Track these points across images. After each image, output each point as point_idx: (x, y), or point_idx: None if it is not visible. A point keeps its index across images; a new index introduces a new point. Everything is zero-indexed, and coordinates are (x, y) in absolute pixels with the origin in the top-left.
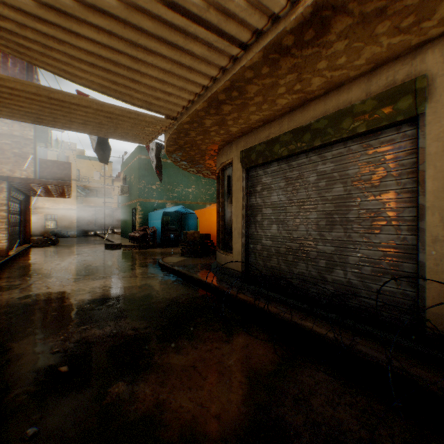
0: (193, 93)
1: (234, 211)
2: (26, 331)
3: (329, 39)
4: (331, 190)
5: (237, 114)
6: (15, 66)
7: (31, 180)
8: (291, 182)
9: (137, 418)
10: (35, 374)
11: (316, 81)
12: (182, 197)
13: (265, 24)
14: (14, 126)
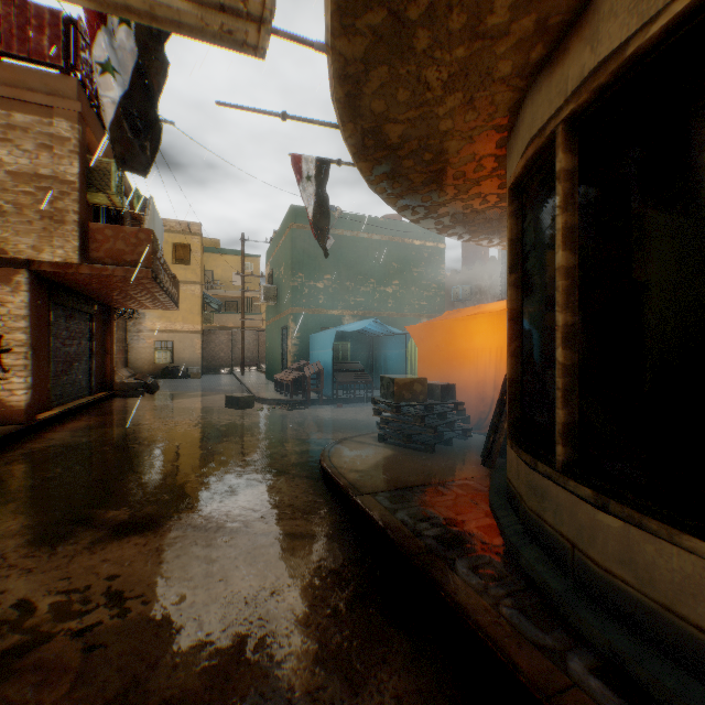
0: None
1: None
2: None
3: None
4: None
5: None
6: (41, 34)
7: (73, 267)
8: None
9: None
10: None
11: None
12: (373, 303)
13: None
14: (39, 157)
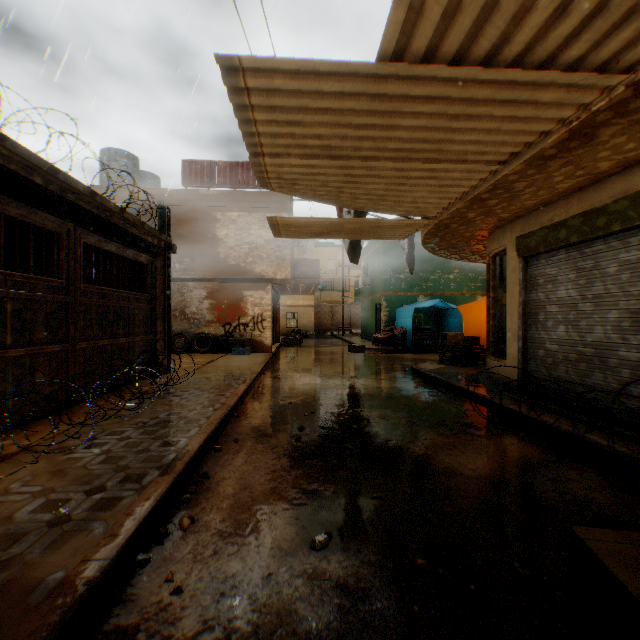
0: (454, 197)
1: (508, 309)
2: (316, 405)
3: (598, 140)
4: (636, 284)
5: (506, 204)
6: None
7: (287, 281)
8: (582, 274)
9: (411, 458)
10: (337, 427)
11: (602, 164)
12: (439, 287)
13: (521, 148)
14: None
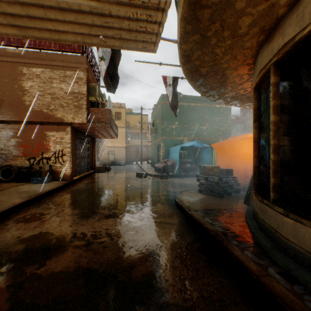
0: None
1: None
2: None
3: None
4: None
5: None
6: None
7: (84, 124)
8: None
9: None
10: None
11: None
12: (197, 134)
13: None
14: (74, 86)
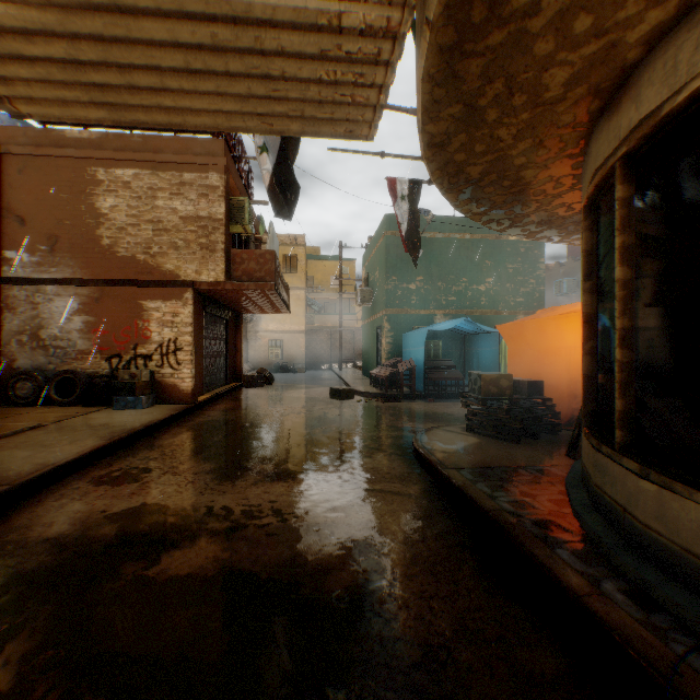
0: None
1: None
2: None
3: None
4: None
5: None
6: None
7: (220, 285)
8: None
9: None
10: None
11: None
12: (465, 302)
13: None
14: (199, 203)
